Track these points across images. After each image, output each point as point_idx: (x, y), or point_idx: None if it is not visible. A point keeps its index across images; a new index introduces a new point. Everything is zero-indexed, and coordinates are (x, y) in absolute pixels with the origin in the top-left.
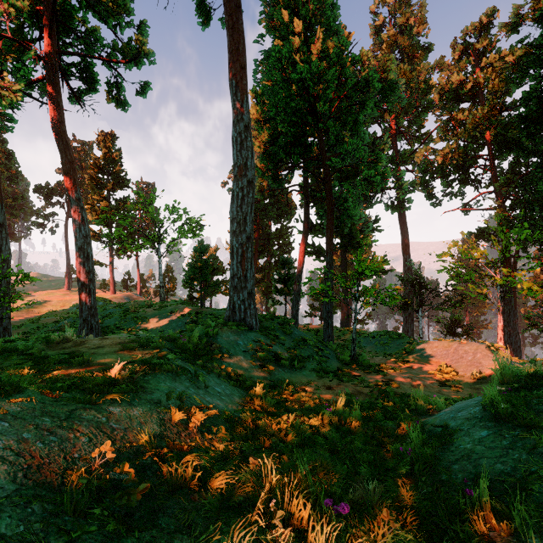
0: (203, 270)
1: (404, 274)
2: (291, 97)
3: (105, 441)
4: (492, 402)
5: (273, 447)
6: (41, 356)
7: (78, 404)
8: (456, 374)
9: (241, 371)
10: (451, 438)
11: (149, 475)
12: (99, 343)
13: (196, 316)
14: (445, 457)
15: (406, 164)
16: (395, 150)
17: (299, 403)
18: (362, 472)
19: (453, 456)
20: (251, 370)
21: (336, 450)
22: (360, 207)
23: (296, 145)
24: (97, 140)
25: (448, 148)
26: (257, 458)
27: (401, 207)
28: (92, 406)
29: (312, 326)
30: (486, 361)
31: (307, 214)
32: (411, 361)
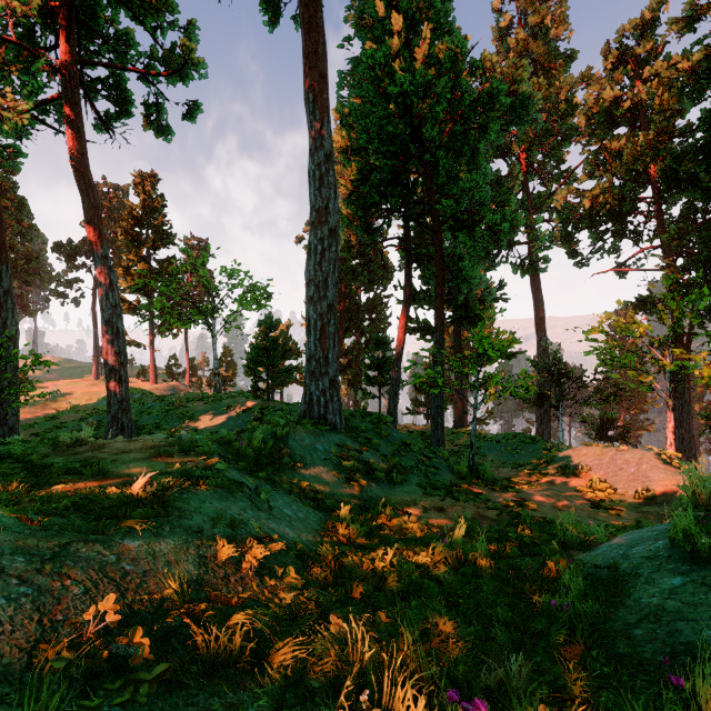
0: (270, 351)
1: (538, 358)
2: (388, 118)
3: (110, 592)
4: (686, 534)
5: (365, 598)
6: (43, 464)
7: (76, 534)
8: (613, 492)
9: (320, 486)
10: (625, 586)
11: (175, 646)
12: (125, 446)
13: (261, 412)
14: (619, 616)
15: (541, 211)
16: (526, 193)
17: (399, 531)
18: (498, 638)
19: (632, 616)
20: (334, 485)
21: (456, 603)
22: (480, 266)
23: (394, 184)
24: (134, 183)
25: (598, 187)
26: (341, 616)
27: (534, 268)
28: (98, 538)
29: (416, 426)
30: (655, 475)
31: (409, 277)
32: (551, 474)
